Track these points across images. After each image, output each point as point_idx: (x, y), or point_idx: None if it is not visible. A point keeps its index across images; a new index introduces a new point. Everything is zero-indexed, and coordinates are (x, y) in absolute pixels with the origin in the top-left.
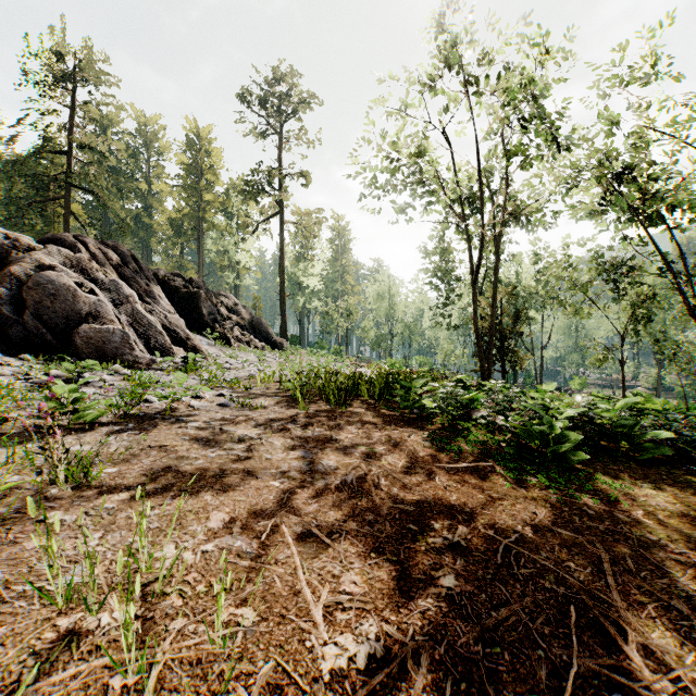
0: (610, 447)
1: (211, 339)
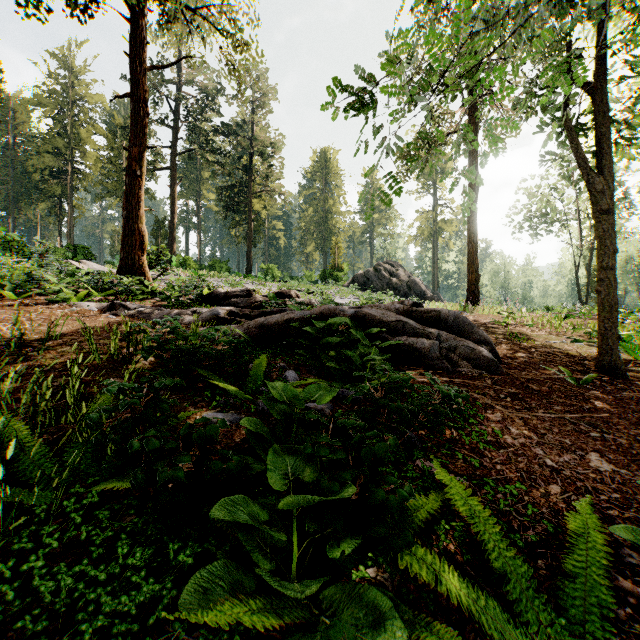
0: None
1: None
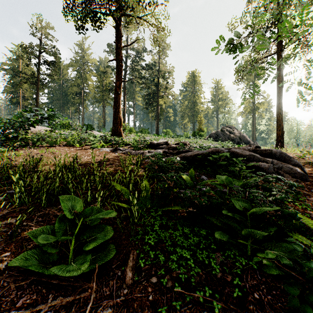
0: None
1: None
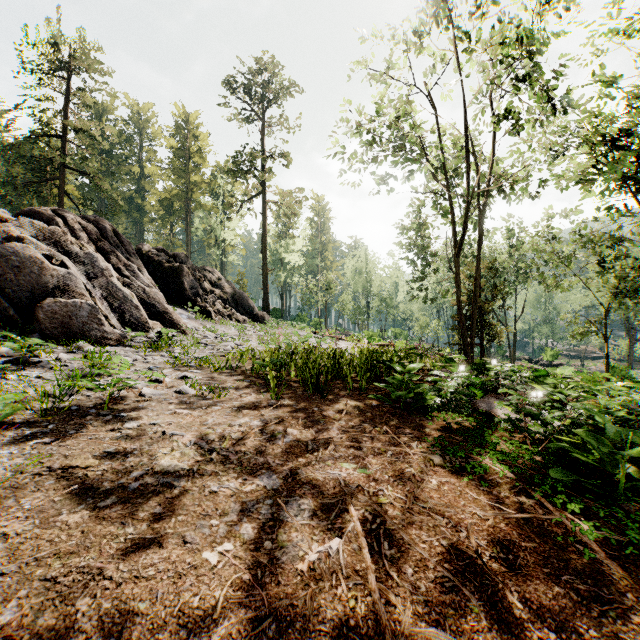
0: None
1: (192, 313)
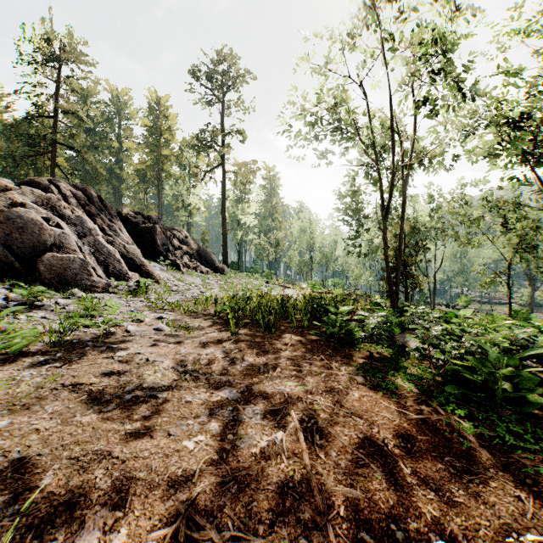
0: None
1: (164, 266)
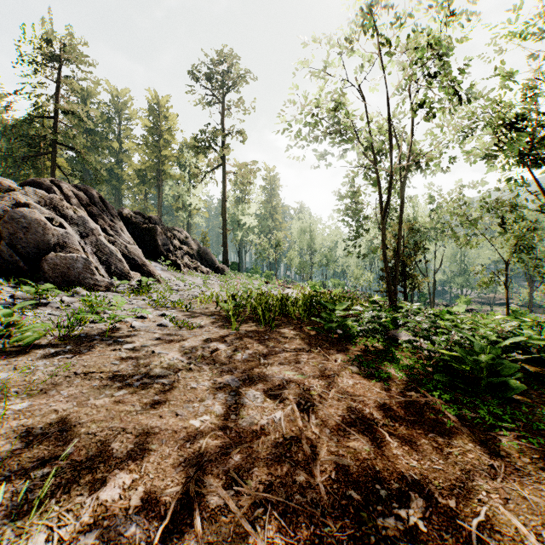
0: (537, 372)
1: (165, 266)
